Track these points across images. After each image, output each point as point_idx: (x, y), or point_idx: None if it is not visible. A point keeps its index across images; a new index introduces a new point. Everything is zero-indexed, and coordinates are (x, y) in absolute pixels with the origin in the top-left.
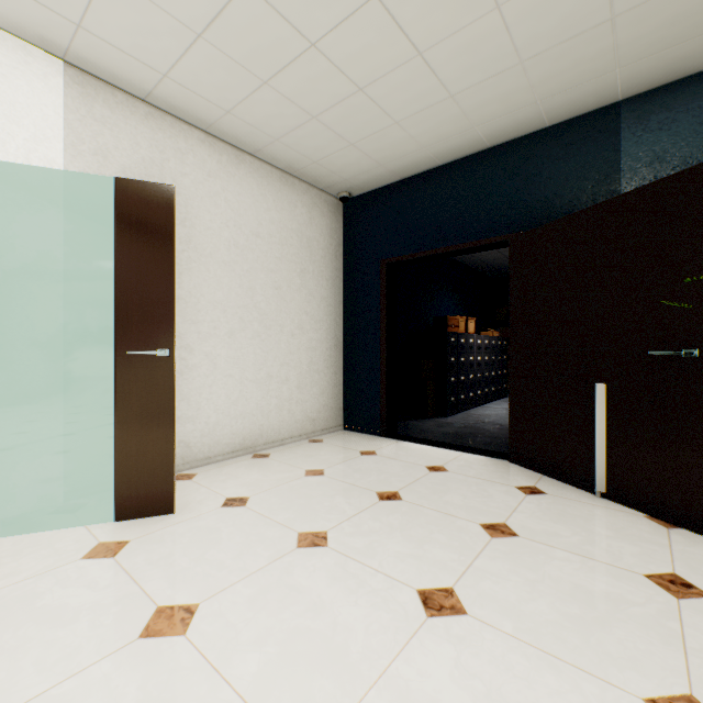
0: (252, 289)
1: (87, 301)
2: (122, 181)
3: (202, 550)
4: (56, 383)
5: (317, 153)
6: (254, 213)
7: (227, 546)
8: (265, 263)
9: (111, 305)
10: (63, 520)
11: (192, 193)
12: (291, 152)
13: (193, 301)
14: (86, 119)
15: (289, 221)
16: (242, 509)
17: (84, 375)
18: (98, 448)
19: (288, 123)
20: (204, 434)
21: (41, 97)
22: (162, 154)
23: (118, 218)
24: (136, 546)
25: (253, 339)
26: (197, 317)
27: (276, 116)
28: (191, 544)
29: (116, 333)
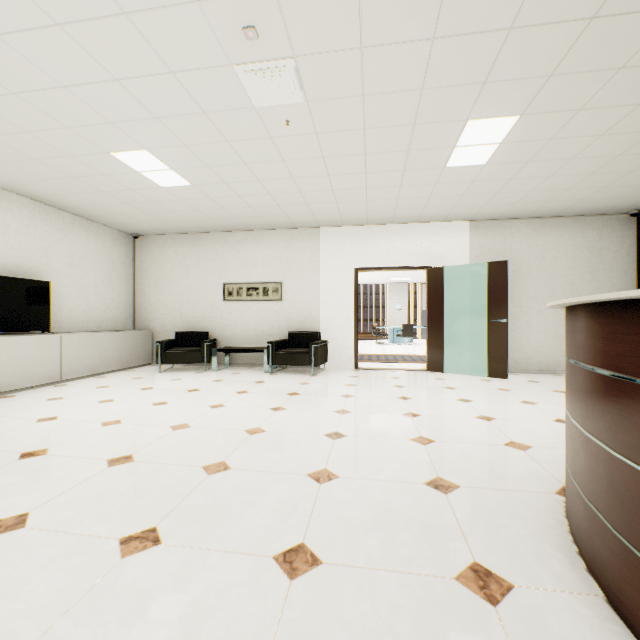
0: (552, 287)
1: (476, 302)
2: (489, 263)
3: (515, 385)
4: (467, 331)
5: (595, 206)
6: (553, 247)
7: (524, 386)
8: (561, 272)
9: (484, 303)
10: (470, 374)
11: (518, 249)
12: (576, 210)
13: (518, 297)
14: (476, 237)
15: (580, 243)
16: (534, 383)
17: (475, 328)
18: (480, 356)
19: (568, 205)
20: (524, 359)
21: (463, 236)
22: (503, 237)
23: (487, 275)
24: (494, 381)
25: (553, 314)
26: (520, 305)
27: (560, 205)
28: (512, 384)
29: (487, 314)
